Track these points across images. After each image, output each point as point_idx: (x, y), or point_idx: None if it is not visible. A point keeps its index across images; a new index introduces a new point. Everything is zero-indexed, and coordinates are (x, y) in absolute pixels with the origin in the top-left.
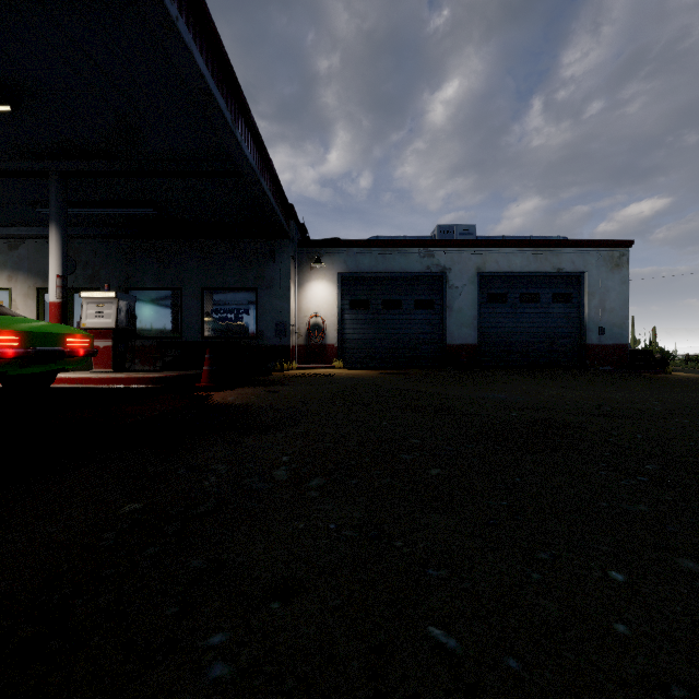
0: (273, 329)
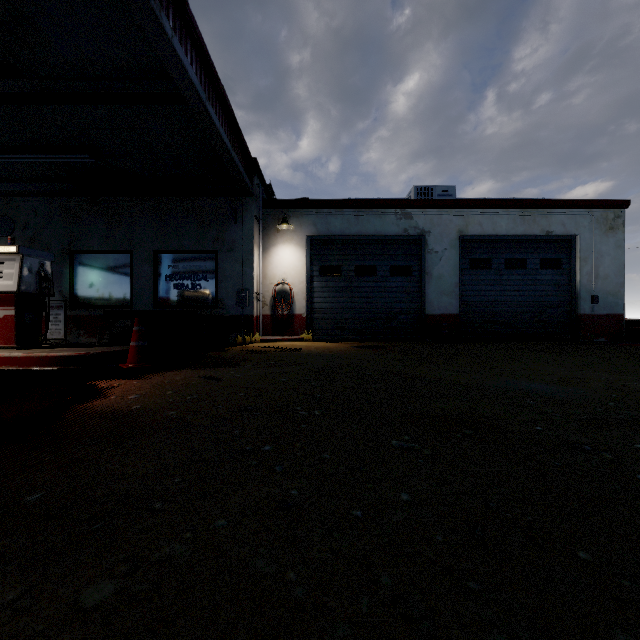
0: (234, 297)
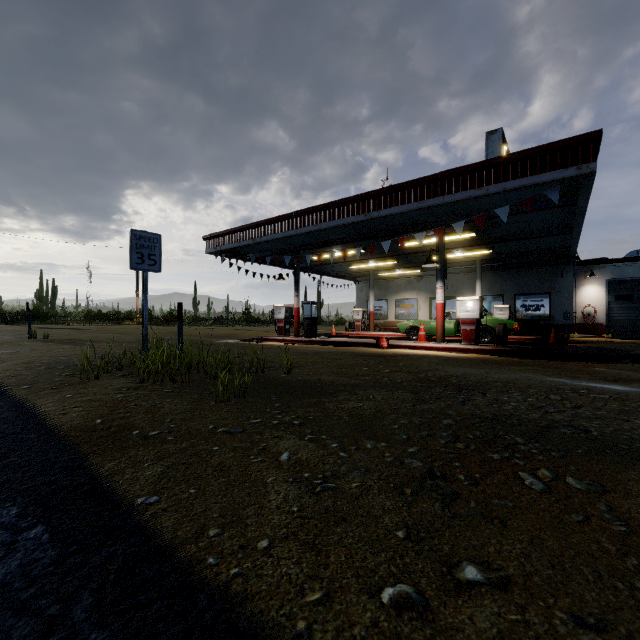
0: (560, 315)
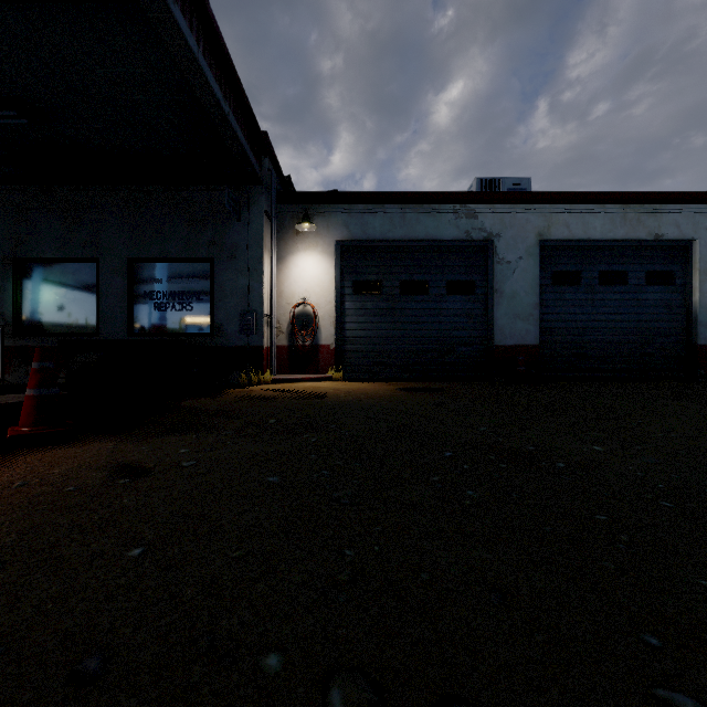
0: (237, 321)
